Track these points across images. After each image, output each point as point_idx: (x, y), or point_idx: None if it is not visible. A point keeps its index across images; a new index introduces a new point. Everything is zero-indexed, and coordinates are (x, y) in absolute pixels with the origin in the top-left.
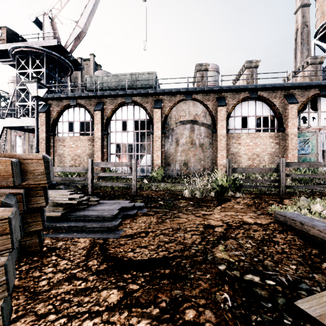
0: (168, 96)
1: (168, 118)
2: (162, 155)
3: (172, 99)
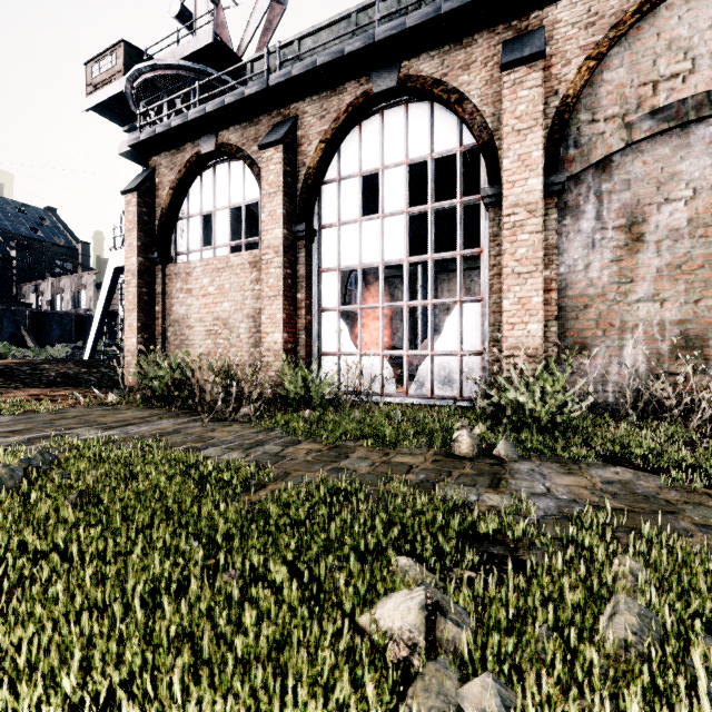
0: None
1: (580, 114)
2: (545, 299)
3: (602, 7)
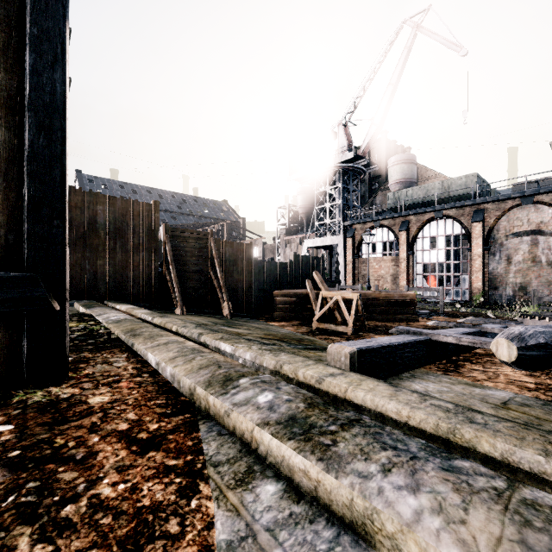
0: (493, 204)
1: (494, 231)
2: (485, 276)
3: (500, 207)
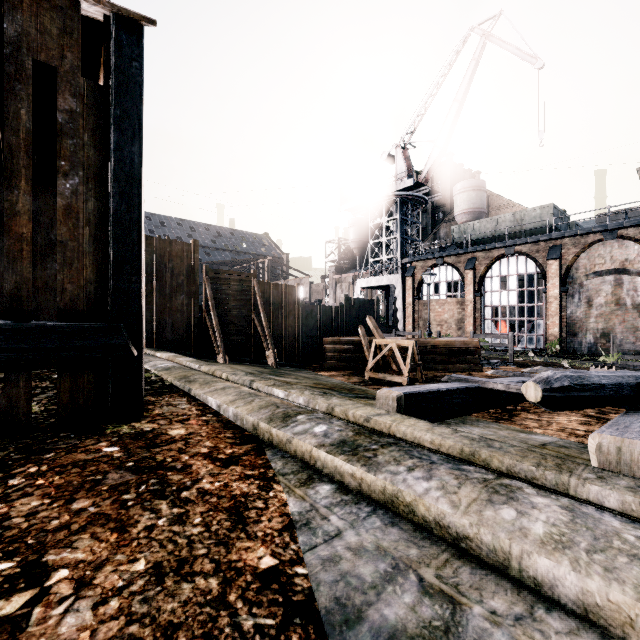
0: (572, 239)
1: (573, 270)
2: (562, 321)
3: (579, 242)
